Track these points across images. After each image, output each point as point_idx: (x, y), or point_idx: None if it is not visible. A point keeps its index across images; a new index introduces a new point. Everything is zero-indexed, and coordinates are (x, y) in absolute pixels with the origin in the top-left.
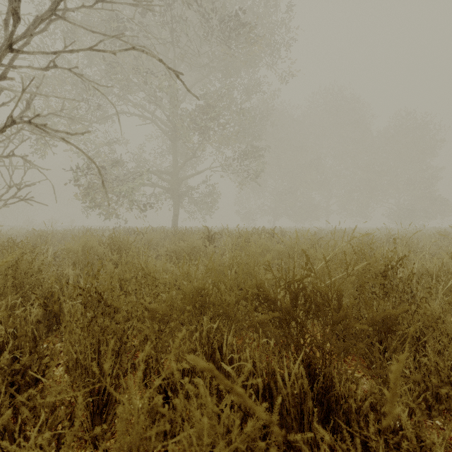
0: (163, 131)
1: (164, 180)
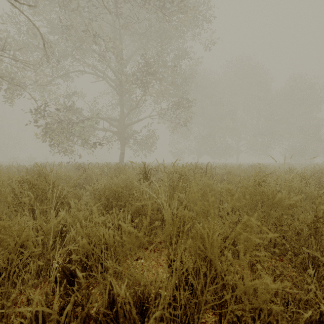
0: (112, 87)
1: (113, 125)
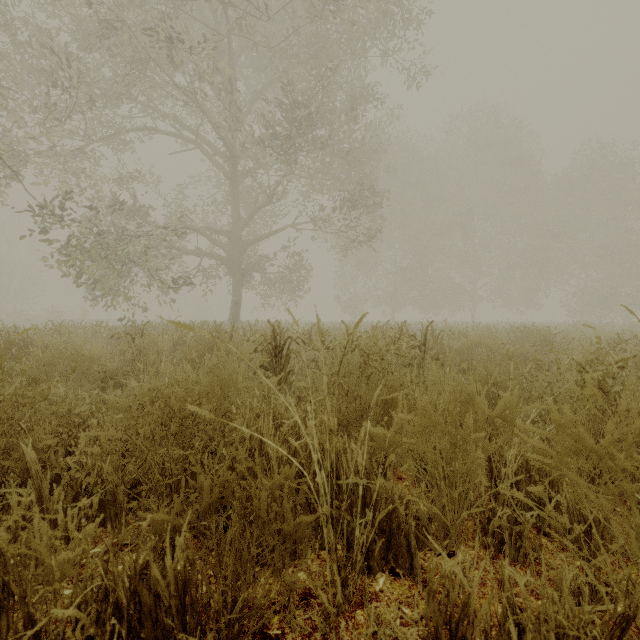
0: (215, 162)
1: (217, 244)
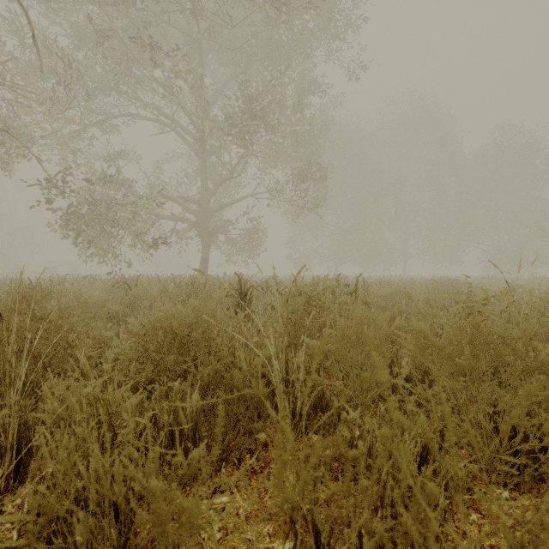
0: (187, 143)
1: (189, 211)
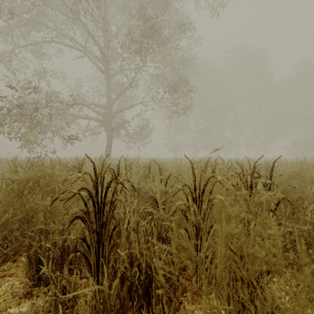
0: (96, 65)
1: (97, 112)
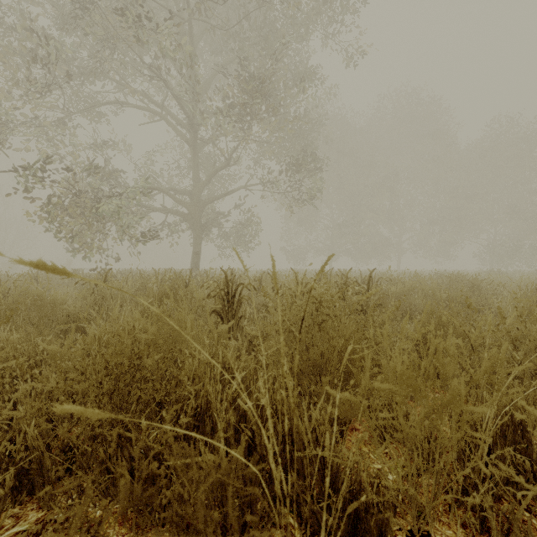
0: (178, 132)
1: (180, 202)
